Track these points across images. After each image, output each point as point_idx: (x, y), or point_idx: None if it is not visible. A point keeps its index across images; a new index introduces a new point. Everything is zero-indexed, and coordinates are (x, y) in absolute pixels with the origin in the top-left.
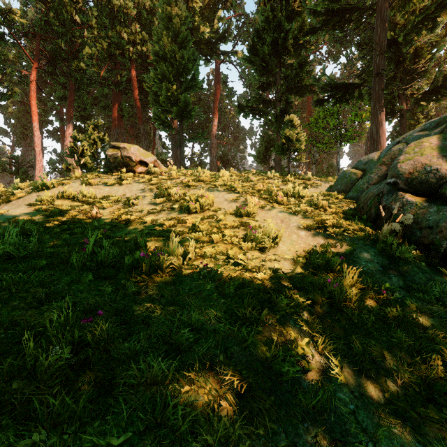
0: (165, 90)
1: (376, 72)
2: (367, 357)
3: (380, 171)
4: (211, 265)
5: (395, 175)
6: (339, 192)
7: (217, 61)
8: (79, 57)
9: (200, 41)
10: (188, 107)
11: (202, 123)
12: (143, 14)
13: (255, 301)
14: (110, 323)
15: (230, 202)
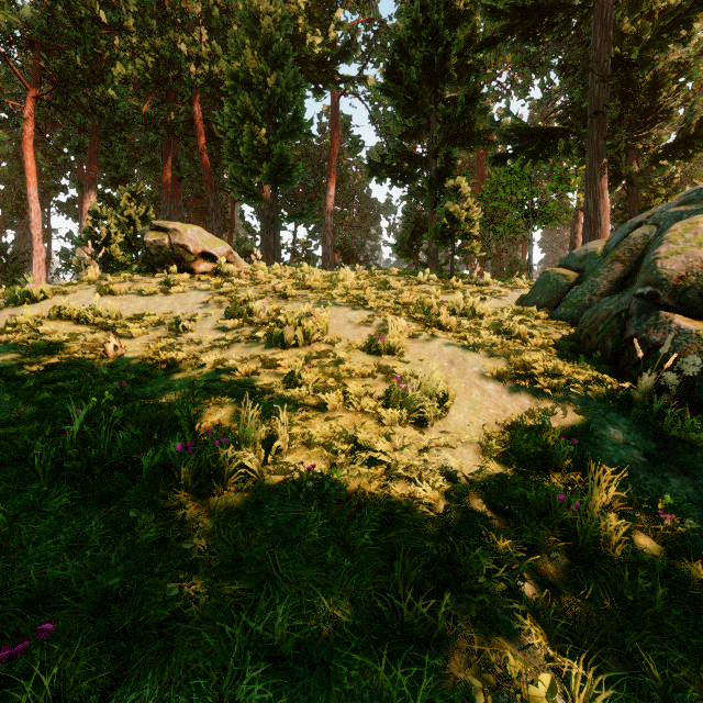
0: (249, 136)
1: (594, 110)
2: (676, 702)
3: (611, 272)
4: (323, 465)
5: (653, 281)
6: (539, 307)
7: (334, 93)
8: (106, 81)
9: (306, 59)
10: (286, 164)
11: (311, 193)
12: (213, 12)
13: (420, 566)
14: (62, 665)
15: (358, 325)
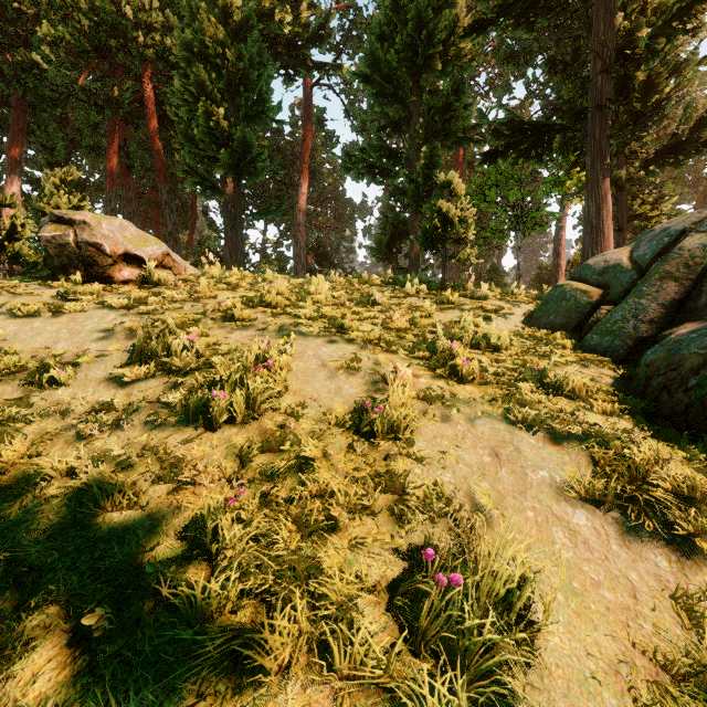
0: (205, 117)
1: (597, 103)
2: None
3: (663, 293)
4: None
5: None
6: (553, 328)
7: (307, 83)
8: (32, 44)
9: (275, 39)
10: (249, 151)
11: (282, 190)
12: None
13: None
14: None
15: (335, 372)
